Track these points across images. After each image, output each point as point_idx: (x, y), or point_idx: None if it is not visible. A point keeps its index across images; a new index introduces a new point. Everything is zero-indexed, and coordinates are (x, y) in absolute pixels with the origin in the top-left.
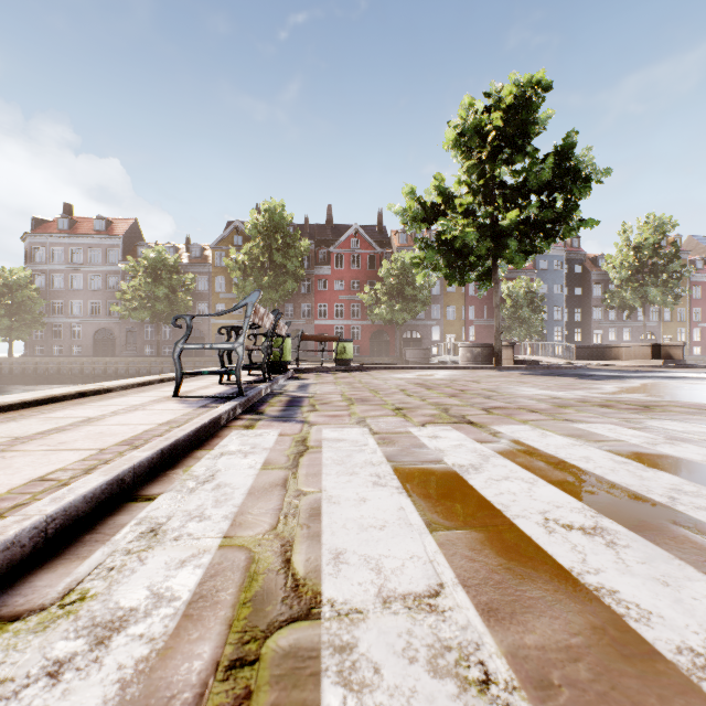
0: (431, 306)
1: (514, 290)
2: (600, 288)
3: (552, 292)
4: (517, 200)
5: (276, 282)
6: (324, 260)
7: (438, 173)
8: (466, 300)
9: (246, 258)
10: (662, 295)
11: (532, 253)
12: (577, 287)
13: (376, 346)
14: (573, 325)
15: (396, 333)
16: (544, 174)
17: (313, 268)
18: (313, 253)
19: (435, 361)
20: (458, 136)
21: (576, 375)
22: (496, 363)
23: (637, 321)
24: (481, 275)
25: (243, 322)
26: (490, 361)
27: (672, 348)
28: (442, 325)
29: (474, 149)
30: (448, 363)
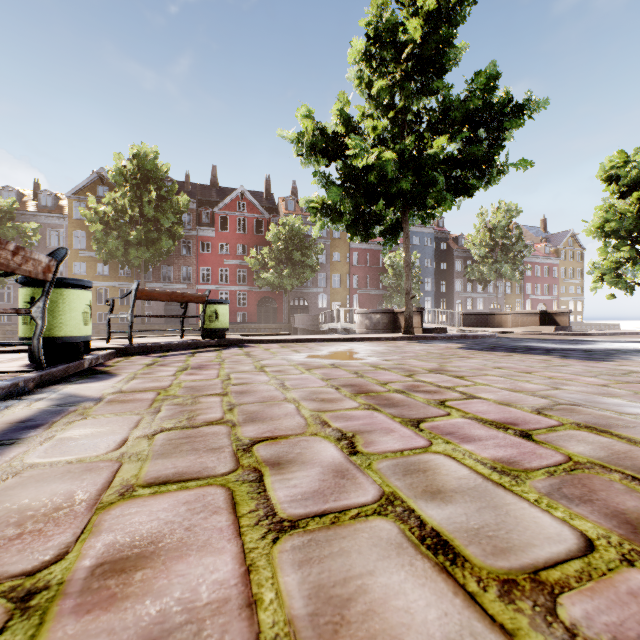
0: (318, 274)
1: (395, 261)
2: (458, 264)
3: (423, 266)
4: (435, 136)
5: (147, 239)
6: (208, 222)
7: (342, 93)
8: (350, 270)
9: (110, 209)
10: (511, 270)
11: (464, 192)
12: (442, 262)
13: (264, 313)
14: (439, 296)
15: (284, 300)
16: (472, 100)
17: (195, 229)
18: (195, 212)
19: (325, 328)
20: (368, 45)
21: (535, 350)
22: (408, 332)
23: (487, 293)
24: (387, 229)
25: (109, 285)
26: (391, 329)
27: (558, 315)
28: (329, 293)
29: (389, 62)
30: (338, 330)
